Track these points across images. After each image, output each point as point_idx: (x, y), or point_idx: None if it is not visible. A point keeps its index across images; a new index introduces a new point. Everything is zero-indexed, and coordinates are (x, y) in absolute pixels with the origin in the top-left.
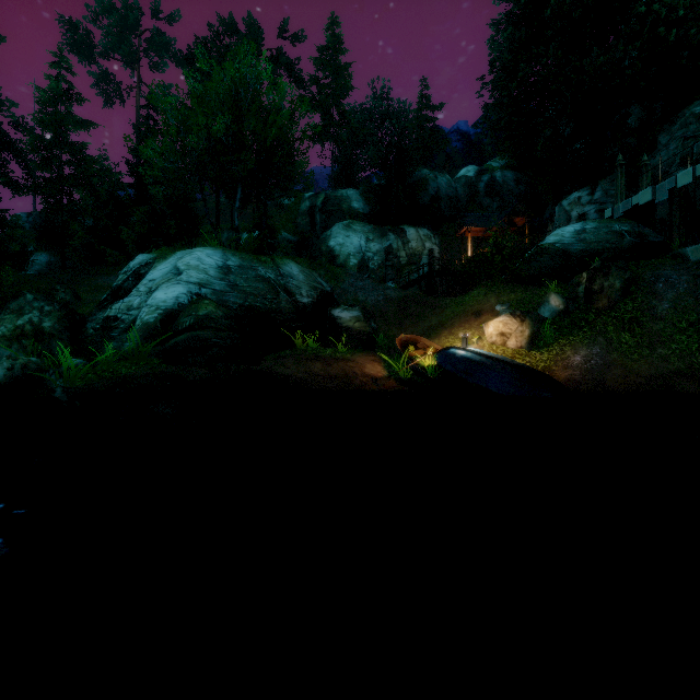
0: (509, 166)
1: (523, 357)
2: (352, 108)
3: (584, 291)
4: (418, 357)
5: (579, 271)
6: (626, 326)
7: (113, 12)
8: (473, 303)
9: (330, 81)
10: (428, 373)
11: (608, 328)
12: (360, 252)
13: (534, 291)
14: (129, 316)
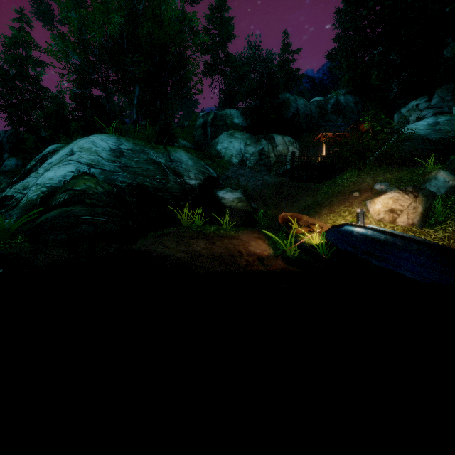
0: (348, 93)
1: (417, 234)
2: (234, 57)
3: None
4: (301, 234)
5: (448, 154)
6: None
7: None
8: (347, 184)
9: (218, 31)
10: (320, 252)
11: None
12: (240, 153)
13: (411, 170)
14: (22, 195)
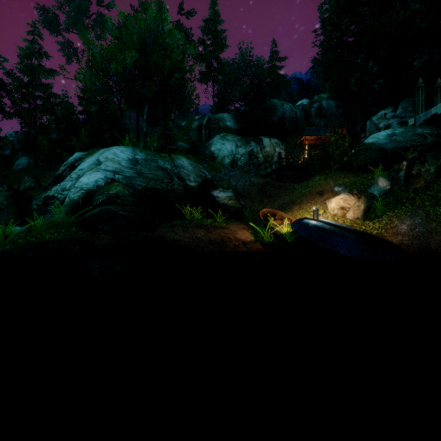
0: (331, 97)
1: (359, 225)
2: (226, 62)
3: (404, 175)
4: (276, 225)
5: (395, 162)
6: (439, 202)
7: (72, 2)
8: (315, 186)
9: (212, 42)
10: (286, 238)
11: (425, 203)
12: (232, 154)
13: (363, 176)
14: (62, 195)
